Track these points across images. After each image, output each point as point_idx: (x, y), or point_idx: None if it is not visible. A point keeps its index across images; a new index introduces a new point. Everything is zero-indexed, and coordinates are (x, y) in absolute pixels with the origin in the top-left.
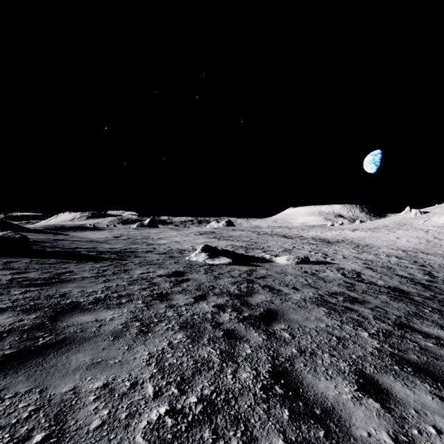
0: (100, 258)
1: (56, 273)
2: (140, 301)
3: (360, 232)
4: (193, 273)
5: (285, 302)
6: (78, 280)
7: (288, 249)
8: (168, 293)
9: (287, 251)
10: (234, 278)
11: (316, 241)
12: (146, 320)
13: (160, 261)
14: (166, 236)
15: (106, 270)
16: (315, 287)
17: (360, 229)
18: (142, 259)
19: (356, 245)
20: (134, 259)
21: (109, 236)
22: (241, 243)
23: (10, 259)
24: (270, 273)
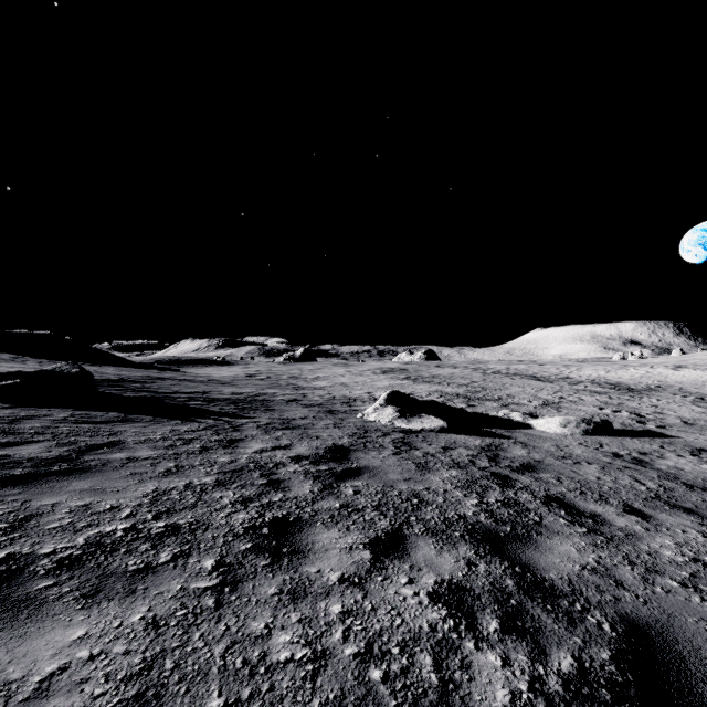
0: (202, 412)
1: (83, 447)
2: (211, 558)
3: (693, 372)
4: (369, 453)
5: (653, 576)
6: (110, 468)
7: (552, 402)
8: (301, 519)
9: (551, 406)
10: (463, 469)
11: (601, 386)
12: (171, 705)
13: (308, 420)
14: (327, 376)
15: (191, 441)
16: (682, 507)
17: (691, 366)
18: (276, 415)
19: (698, 398)
20: (261, 416)
21: (241, 374)
22: (456, 389)
23: (35, 412)
24: (537, 457)
